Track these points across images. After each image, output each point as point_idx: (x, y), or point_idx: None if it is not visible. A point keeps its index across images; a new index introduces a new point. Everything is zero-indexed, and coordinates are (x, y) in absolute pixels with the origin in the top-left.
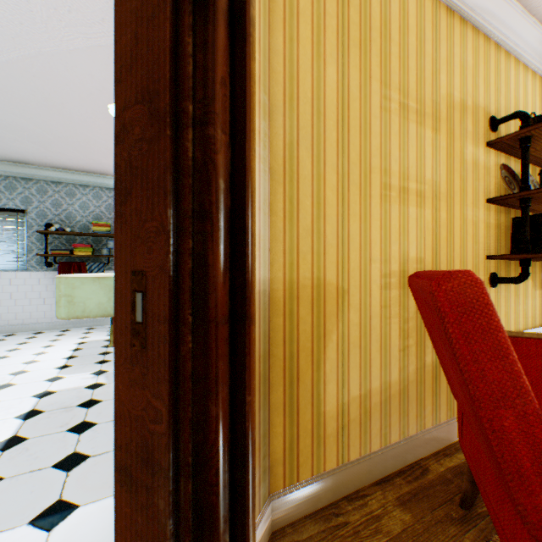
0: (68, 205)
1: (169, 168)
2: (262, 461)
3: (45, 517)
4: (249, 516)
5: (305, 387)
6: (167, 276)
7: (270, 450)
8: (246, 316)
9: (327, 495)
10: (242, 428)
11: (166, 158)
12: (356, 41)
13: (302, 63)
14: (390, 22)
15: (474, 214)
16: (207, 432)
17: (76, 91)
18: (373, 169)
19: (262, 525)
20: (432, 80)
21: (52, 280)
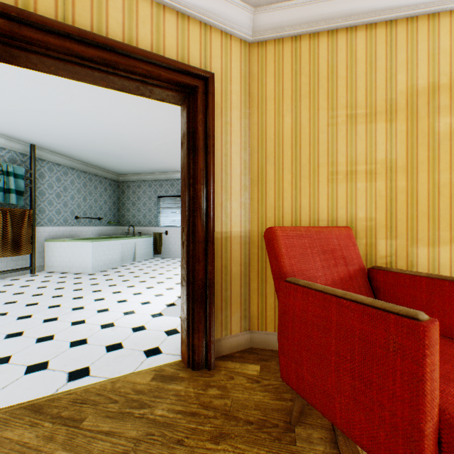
0: None
1: (187, 199)
2: (243, 311)
3: None
4: (210, 305)
5: (270, 285)
6: (186, 228)
7: (250, 309)
8: (209, 241)
9: None
10: (208, 276)
11: (186, 196)
12: (306, 93)
13: (268, 123)
14: (337, 66)
15: (453, 176)
16: (196, 273)
17: None
18: (320, 165)
19: (242, 338)
20: (386, 85)
21: None
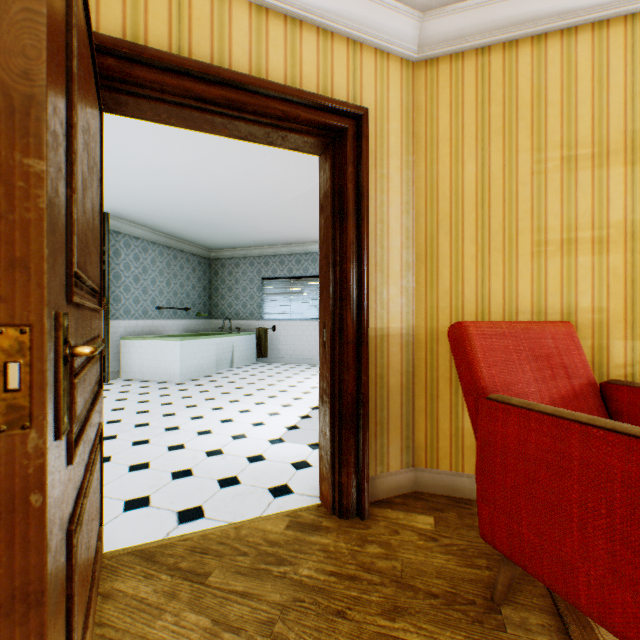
0: None
1: (331, 283)
2: (405, 439)
3: (313, 445)
4: (364, 430)
5: (443, 404)
6: (330, 323)
7: (414, 437)
8: (362, 341)
9: (464, 491)
10: (360, 390)
11: (330, 280)
12: (499, 129)
13: (441, 173)
14: (546, 87)
15: None
16: (344, 385)
17: None
18: (520, 232)
19: (403, 477)
20: (624, 110)
21: None
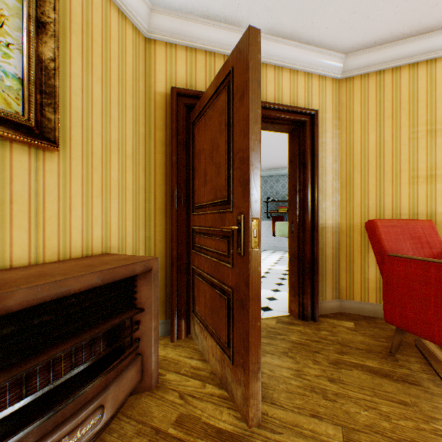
0: (275, 187)
1: (297, 200)
2: (334, 283)
3: (273, 290)
4: (315, 276)
5: (356, 265)
6: (296, 221)
7: (339, 283)
8: (314, 230)
9: (368, 312)
10: (313, 255)
11: (296, 198)
12: (389, 115)
13: (355, 139)
14: (417, 92)
15: None
16: (304, 252)
17: (280, 141)
18: (402, 171)
19: (333, 304)
20: None
21: (269, 225)
